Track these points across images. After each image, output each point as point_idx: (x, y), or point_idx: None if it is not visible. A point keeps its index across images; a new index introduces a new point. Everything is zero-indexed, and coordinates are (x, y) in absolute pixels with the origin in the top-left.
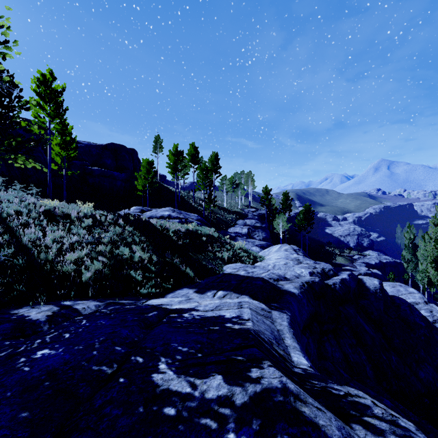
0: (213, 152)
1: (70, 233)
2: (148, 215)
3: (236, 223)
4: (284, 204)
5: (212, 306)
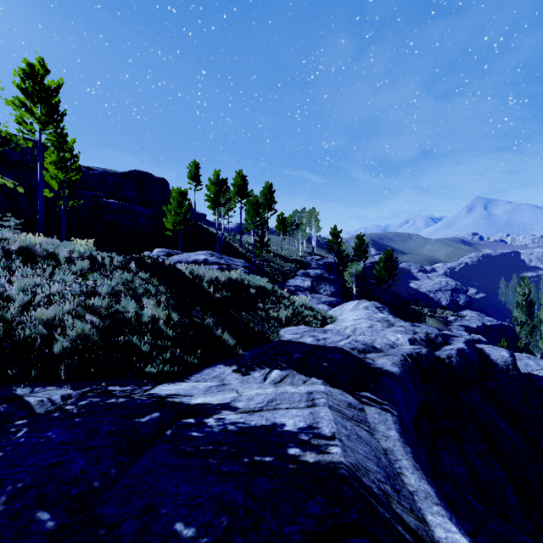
0: (266, 182)
1: (51, 280)
2: (176, 260)
3: (296, 274)
4: (358, 250)
5: (261, 400)
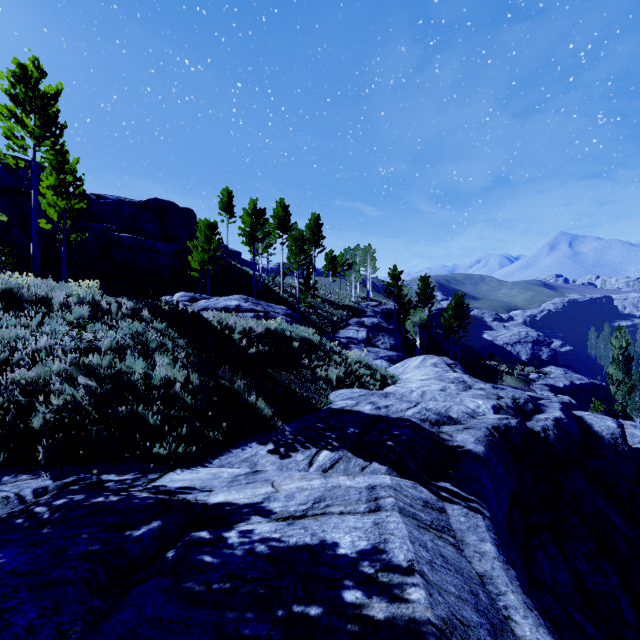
0: (313, 214)
1: (39, 332)
2: (202, 306)
3: (348, 323)
4: (422, 295)
5: (304, 498)
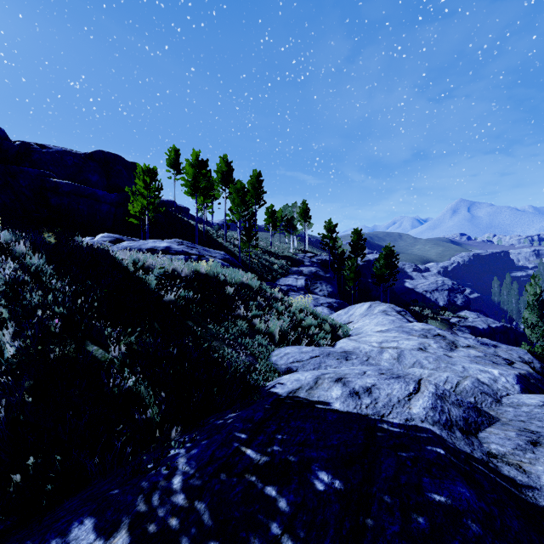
0: (254, 170)
1: None
2: (123, 246)
3: (287, 272)
4: (355, 246)
5: None
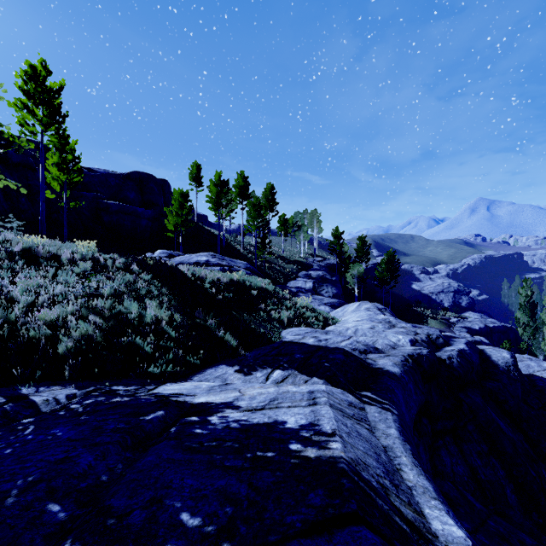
0: (268, 184)
1: (54, 282)
2: (178, 261)
3: (298, 275)
4: (360, 252)
5: (263, 399)
